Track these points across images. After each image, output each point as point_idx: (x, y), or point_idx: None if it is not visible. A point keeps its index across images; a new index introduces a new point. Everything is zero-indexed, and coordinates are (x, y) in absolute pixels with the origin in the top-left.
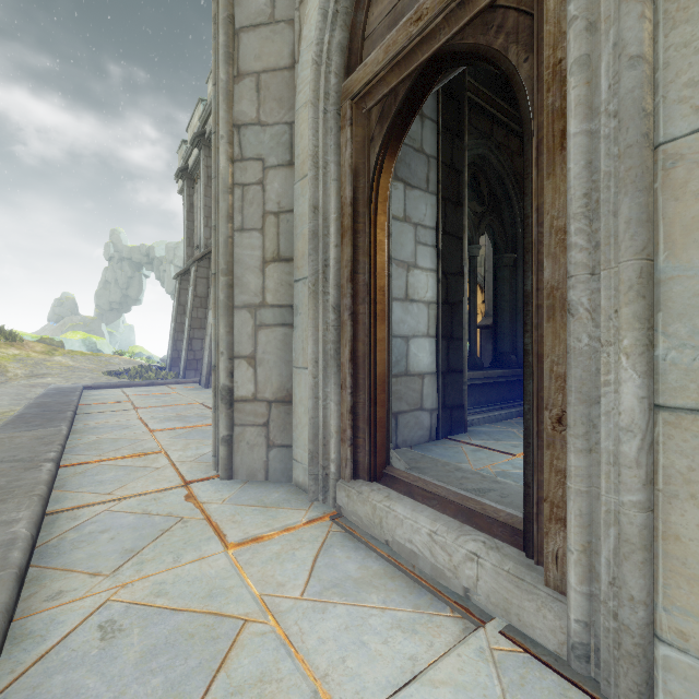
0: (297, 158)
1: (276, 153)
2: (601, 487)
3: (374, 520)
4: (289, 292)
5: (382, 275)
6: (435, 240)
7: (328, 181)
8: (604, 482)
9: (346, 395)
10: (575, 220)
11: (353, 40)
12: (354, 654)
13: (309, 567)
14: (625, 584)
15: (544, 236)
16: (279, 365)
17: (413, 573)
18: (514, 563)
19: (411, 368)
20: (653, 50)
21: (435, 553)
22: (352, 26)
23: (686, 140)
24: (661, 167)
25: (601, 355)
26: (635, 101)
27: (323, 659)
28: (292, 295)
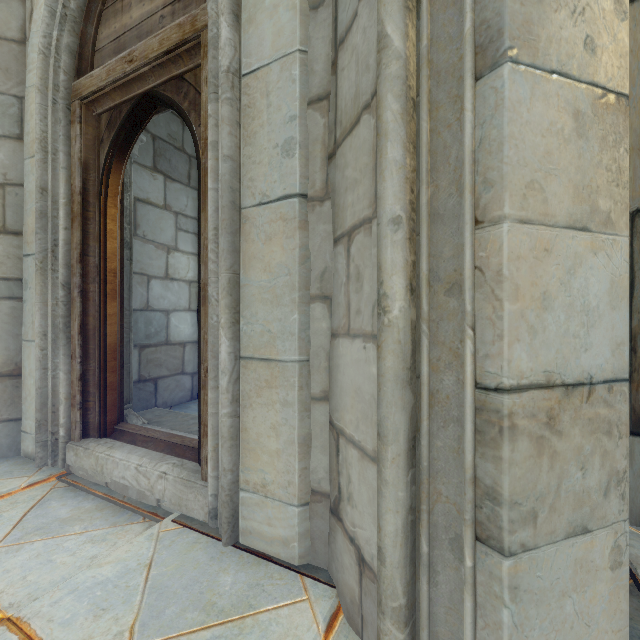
0: (27, 135)
1: (2, 123)
2: (219, 408)
3: (97, 469)
4: (19, 265)
5: (114, 259)
6: (196, 229)
7: (58, 167)
8: (220, 405)
9: (76, 365)
10: (210, 243)
11: (84, 47)
12: (37, 571)
13: (16, 522)
14: (222, 462)
15: (201, 249)
16: (5, 339)
17: (121, 502)
18: (188, 471)
19: (172, 338)
20: (239, 154)
21: (140, 481)
22: (82, 35)
23: (250, 210)
24: (241, 222)
25: (219, 328)
26: (226, 181)
27: (3, 583)
28: (22, 269)
